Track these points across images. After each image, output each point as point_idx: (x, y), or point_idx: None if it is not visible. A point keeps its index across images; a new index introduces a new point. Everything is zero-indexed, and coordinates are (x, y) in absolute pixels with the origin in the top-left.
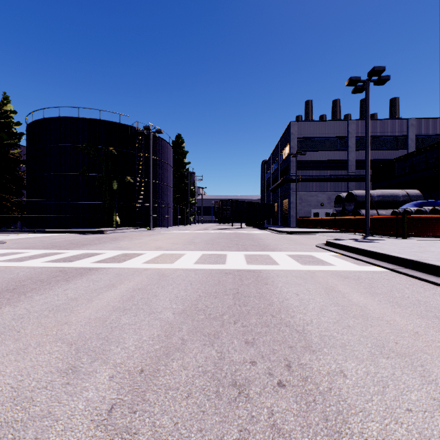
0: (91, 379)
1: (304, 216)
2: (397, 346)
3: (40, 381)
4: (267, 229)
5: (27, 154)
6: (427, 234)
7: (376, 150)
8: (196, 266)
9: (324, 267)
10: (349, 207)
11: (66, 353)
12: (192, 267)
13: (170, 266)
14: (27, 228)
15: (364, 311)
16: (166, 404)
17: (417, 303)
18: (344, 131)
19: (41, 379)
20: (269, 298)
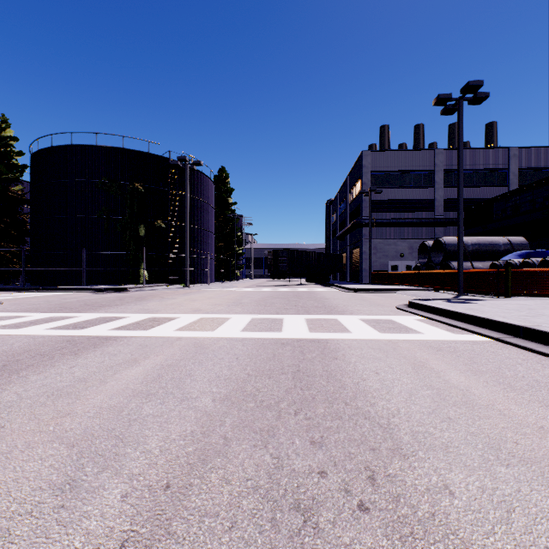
0: (96, 499)
1: (380, 270)
2: (518, 448)
3: (23, 503)
4: (334, 286)
5: (32, 191)
6: (537, 292)
7: (469, 187)
8: (244, 334)
9: (408, 335)
10: (436, 258)
11: (64, 458)
12: (239, 336)
13: (211, 334)
14: (31, 285)
15: (468, 396)
16: (200, 540)
17: (536, 385)
18: (430, 163)
19: (25, 499)
20: (340, 377)
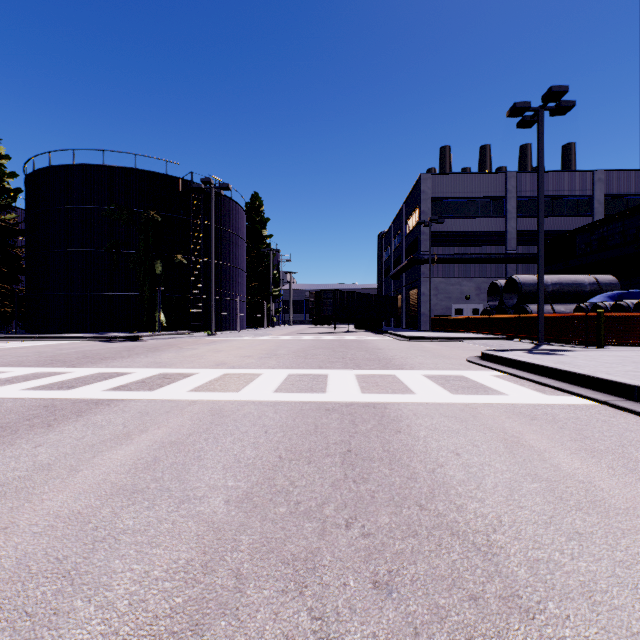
0: None
1: (442, 315)
2: None
3: None
4: (387, 333)
5: (26, 220)
6: (634, 341)
7: (547, 216)
8: (277, 396)
9: (489, 397)
10: (510, 300)
11: None
12: (271, 399)
13: (234, 396)
14: (25, 332)
15: (593, 492)
16: None
17: None
18: (500, 189)
19: None
20: (408, 462)
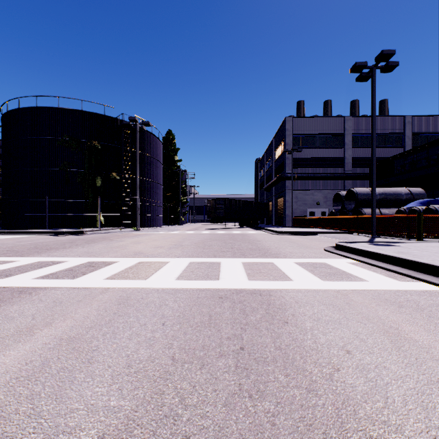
0: None
1: (300, 216)
2: None
3: None
4: (262, 229)
5: (2, 147)
6: None
7: None
8: (178, 283)
9: (353, 283)
10: (349, 206)
11: None
12: (173, 286)
13: (142, 284)
14: (1, 228)
15: None
16: None
17: None
18: (341, 128)
19: None
20: (302, 364)
